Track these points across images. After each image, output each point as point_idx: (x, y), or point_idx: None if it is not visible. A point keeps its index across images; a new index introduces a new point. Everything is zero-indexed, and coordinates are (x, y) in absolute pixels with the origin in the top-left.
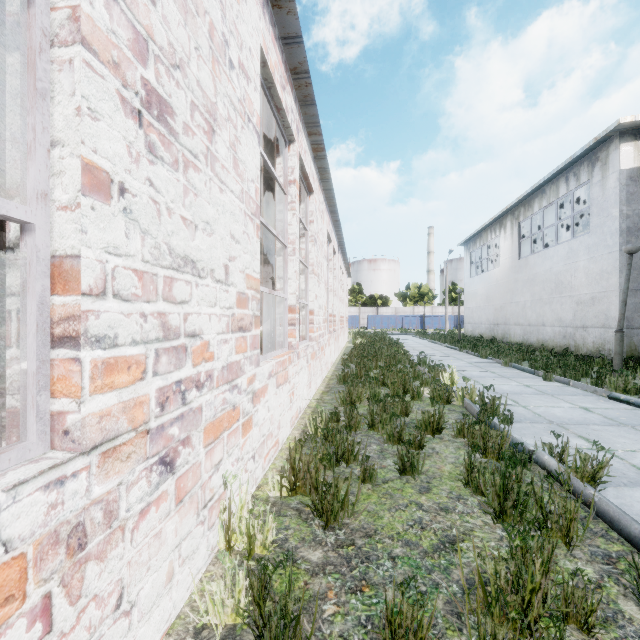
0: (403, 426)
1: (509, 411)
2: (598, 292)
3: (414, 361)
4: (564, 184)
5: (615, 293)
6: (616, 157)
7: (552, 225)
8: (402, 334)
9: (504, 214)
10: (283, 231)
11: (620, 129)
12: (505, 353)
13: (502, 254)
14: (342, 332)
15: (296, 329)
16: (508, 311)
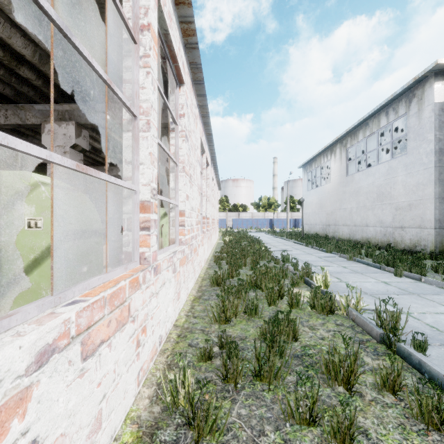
0: (316, 395)
1: (423, 335)
2: (415, 200)
3: (276, 257)
4: (385, 117)
5: (430, 200)
6: (431, 93)
7: (374, 149)
8: (257, 232)
9: (334, 143)
10: (132, 95)
11: (435, 70)
12: (346, 249)
13: (333, 173)
14: (214, 231)
15: (152, 234)
16: (337, 215)
